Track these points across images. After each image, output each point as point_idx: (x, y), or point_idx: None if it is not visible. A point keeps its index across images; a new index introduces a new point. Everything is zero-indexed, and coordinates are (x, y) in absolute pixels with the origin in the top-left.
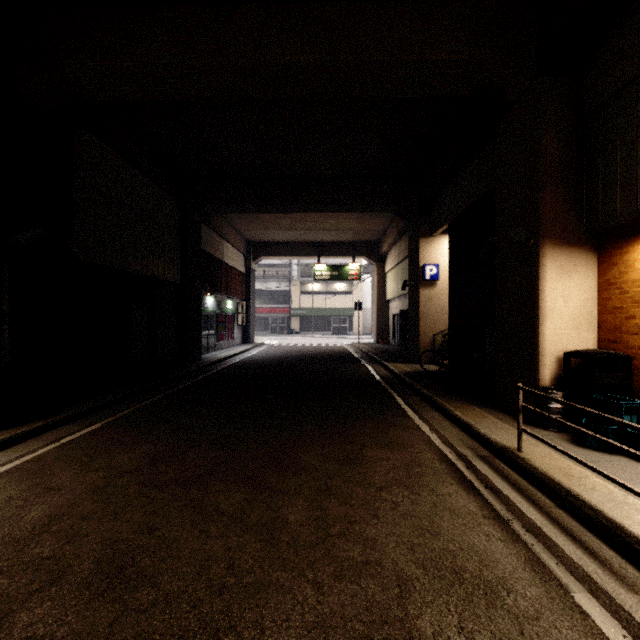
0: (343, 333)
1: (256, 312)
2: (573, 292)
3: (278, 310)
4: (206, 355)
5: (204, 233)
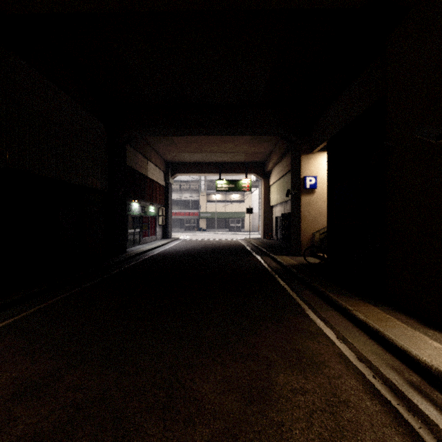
0: (237, 230)
1: (174, 215)
2: None
3: (190, 214)
4: (132, 248)
5: (130, 153)
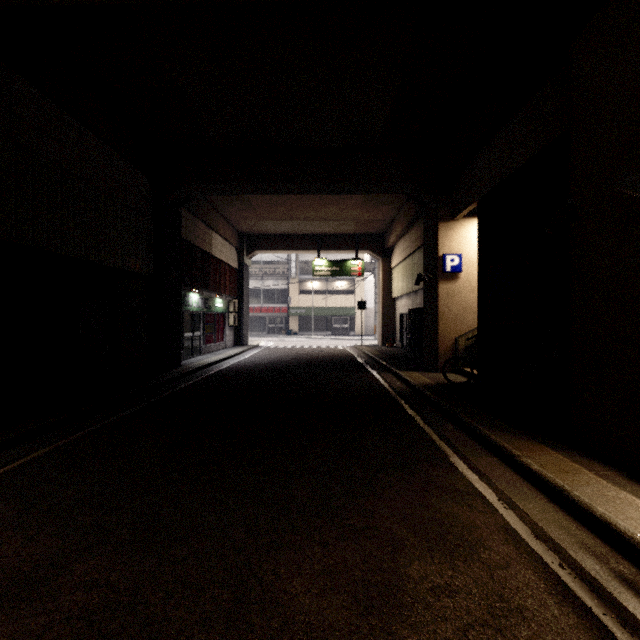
0: (344, 334)
1: (252, 312)
2: None
3: (275, 309)
4: (189, 360)
5: (186, 220)
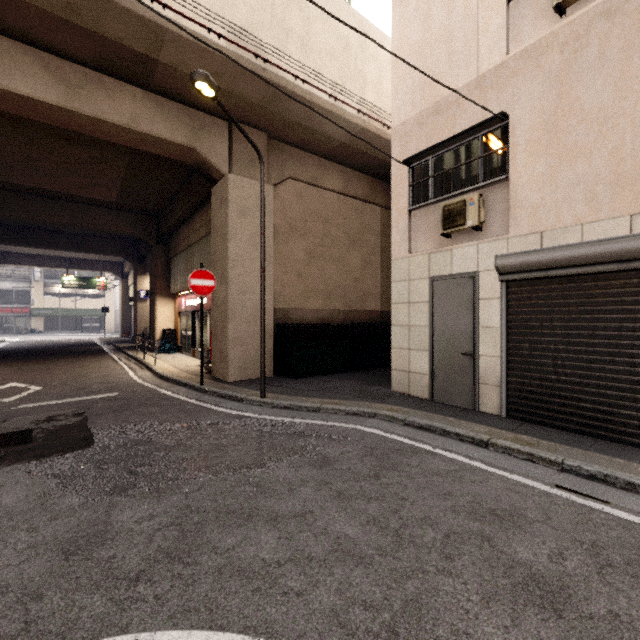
0: (95, 332)
1: None
2: (166, 311)
3: (15, 310)
4: None
5: None
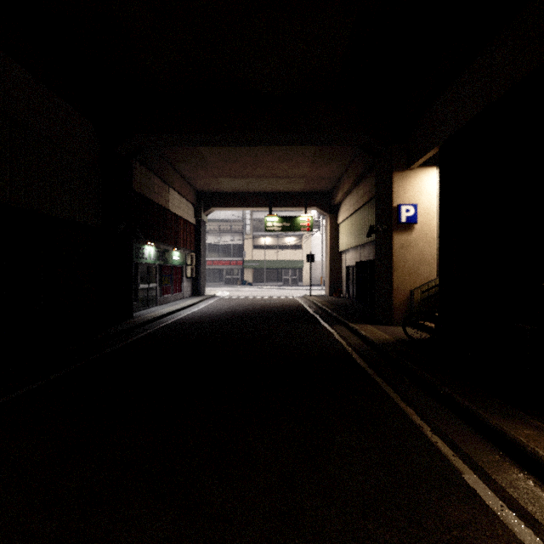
0: (293, 284)
1: (211, 264)
2: None
3: (232, 262)
4: (143, 311)
5: (140, 174)
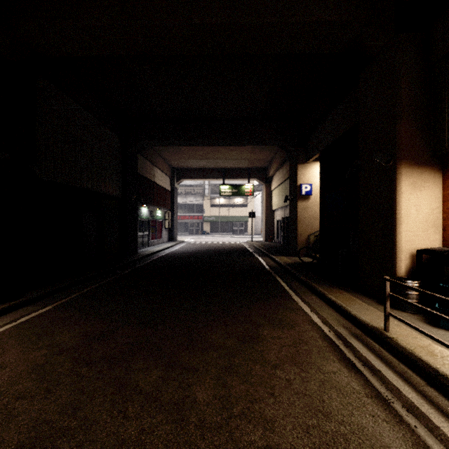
0: (241, 234)
1: (179, 219)
2: (423, 202)
3: (194, 217)
4: (141, 250)
5: (140, 161)
